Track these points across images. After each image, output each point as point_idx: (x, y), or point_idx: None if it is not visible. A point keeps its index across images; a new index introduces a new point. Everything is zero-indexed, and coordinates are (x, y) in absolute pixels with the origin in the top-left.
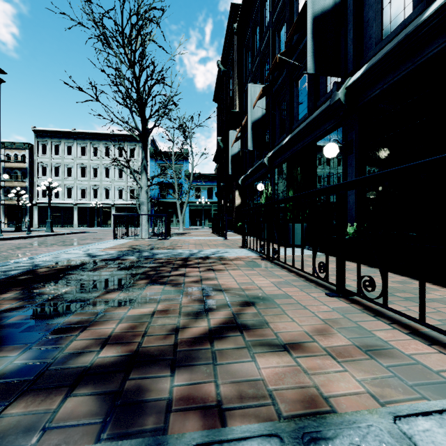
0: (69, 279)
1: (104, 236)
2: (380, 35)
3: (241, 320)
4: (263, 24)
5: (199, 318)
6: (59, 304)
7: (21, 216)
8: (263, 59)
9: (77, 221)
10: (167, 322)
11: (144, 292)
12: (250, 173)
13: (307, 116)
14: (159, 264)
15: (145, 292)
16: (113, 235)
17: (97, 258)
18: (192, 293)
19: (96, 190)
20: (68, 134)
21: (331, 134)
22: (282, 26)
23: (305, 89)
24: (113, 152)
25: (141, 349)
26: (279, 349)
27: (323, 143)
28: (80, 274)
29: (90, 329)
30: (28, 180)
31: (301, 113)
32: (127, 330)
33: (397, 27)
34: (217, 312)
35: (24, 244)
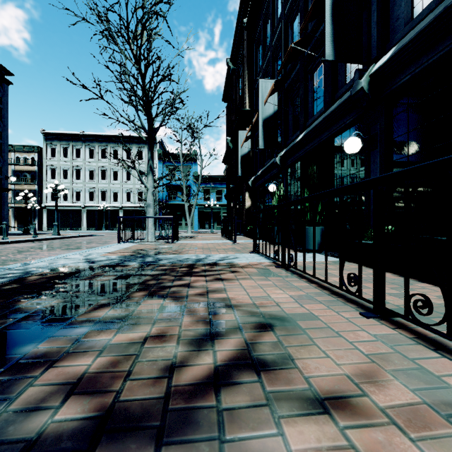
0: (57, 290)
1: (111, 239)
2: (410, 14)
3: (257, 352)
4: (274, 16)
5: (203, 348)
6: (35, 324)
7: (30, 219)
8: (274, 53)
9: (85, 224)
10: (161, 354)
11: (139, 308)
12: (261, 173)
13: (324, 110)
14: (162, 271)
15: (141, 308)
16: (118, 239)
17: (96, 264)
18: (196, 309)
19: (104, 193)
20: (77, 136)
21: (351, 129)
22: (295, 17)
23: (321, 82)
24: (122, 155)
25: (118, 402)
26: (314, 406)
27: (342, 139)
28: (72, 284)
29: (61, 364)
30: (38, 183)
31: (316, 108)
32: (107, 367)
33: (432, 2)
34: (226, 339)
35: (28, 247)
